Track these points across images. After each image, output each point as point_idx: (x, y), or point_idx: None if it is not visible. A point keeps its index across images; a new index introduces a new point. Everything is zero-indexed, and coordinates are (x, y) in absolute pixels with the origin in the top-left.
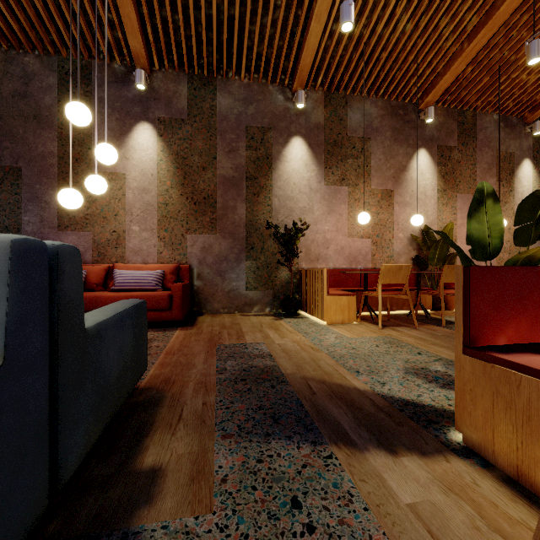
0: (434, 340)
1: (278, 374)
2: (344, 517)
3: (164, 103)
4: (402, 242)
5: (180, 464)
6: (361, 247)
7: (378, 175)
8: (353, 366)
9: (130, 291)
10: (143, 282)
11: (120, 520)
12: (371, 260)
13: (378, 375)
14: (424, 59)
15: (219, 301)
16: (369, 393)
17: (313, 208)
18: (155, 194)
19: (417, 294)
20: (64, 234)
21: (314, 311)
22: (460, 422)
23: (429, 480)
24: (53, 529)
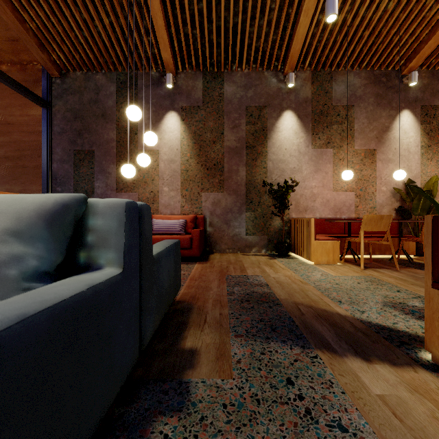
0: (415, 281)
1: (274, 298)
2: (326, 395)
3: (185, 96)
4: (385, 195)
5: (209, 349)
6: (345, 200)
7: (361, 137)
8: (336, 297)
9: (163, 234)
10: (171, 228)
11: (176, 374)
12: (355, 210)
13: (358, 305)
14: (407, 30)
15: (226, 243)
16: (349, 318)
17: (302, 168)
18: (179, 163)
19: (399, 240)
20: (120, 194)
21: (302, 253)
22: (429, 344)
23: (397, 382)
24: (139, 373)
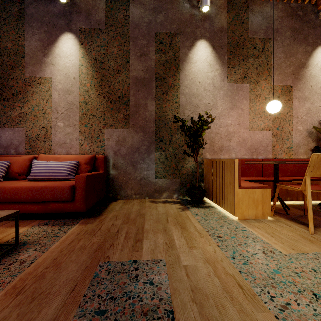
0: None
1: None
2: None
3: (84, 15)
4: (302, 134)
5: None
6: (262, 139)
7: (278, 73)
8: None
9: (45, 180)
10: (55, 171)
11: None
12: (271, 151)
13: None
14: None
15: (132, 188)
16: None
17: (216, 104)
18: (77, 94)
19: None
20: (2, 130)
21: (221, 202)
22: None
23: None
24: None
